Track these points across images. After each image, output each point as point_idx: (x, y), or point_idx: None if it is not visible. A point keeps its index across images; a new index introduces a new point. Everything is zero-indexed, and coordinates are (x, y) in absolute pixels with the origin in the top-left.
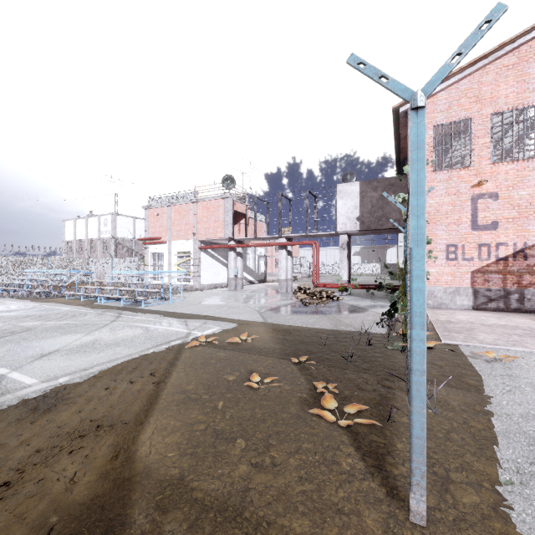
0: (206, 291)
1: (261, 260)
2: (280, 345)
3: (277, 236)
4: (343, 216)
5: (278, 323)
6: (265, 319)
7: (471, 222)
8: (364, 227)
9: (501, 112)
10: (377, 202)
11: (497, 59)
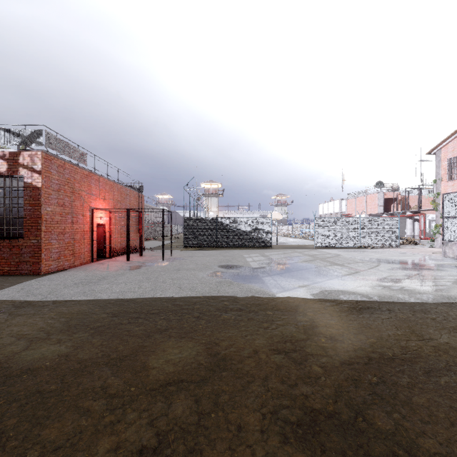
0: None
1: (433, 223)
2: None
3: (405, 211)
4: None
5: None
6: None
7: None
8: None
9: None
10: None
11: None
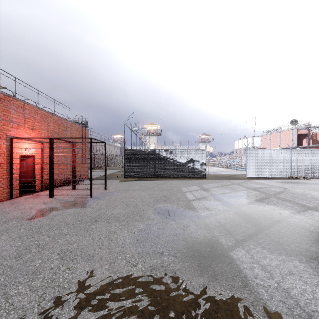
0: None
1: None
2: None
3: None
4: None
5: None
6: None
7: None
8: None
9: None
10: None
11: None
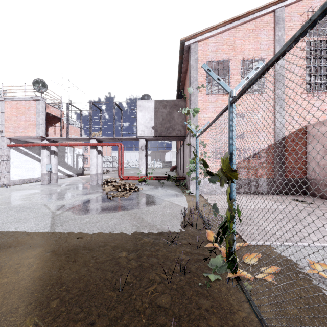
0: (13, 187)
1: (79, 158)
2: (36, 315)
3: (89, 138)
4: (142, 124)
5: (69, 233)
6: (53, 228)
7: None
8: (157, 134)
9: (246, 60)
10: (166, 116)
11: (244, 23)
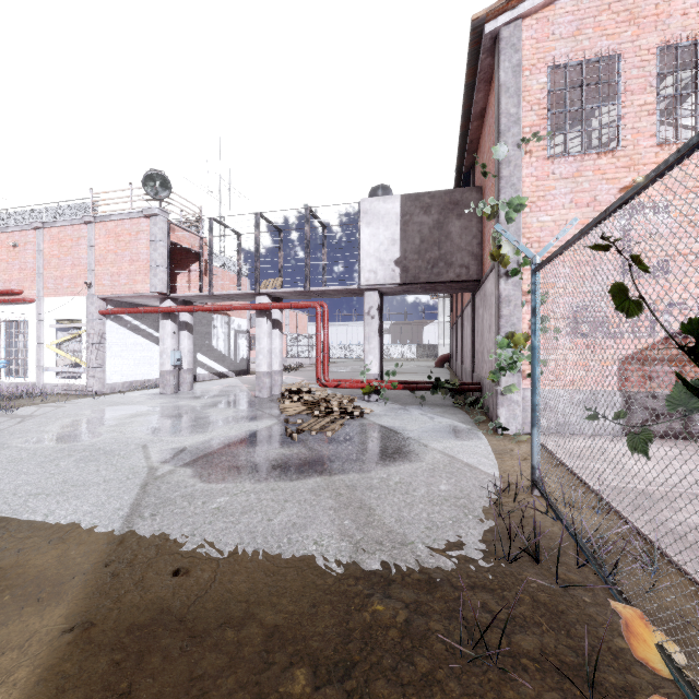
0: (108, 397)
1: (240, 338)
2: None
3: (254, 293)
4: (371, 256)
5: (160, 548)
6: (128, 526)
7: (620, 261)
8: (407, 278)
9: (676, 44)
10: (430, 233)
11: None
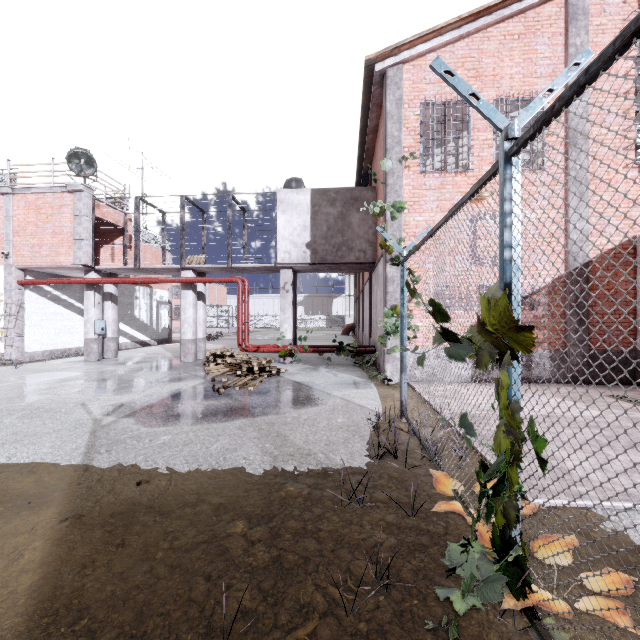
0: (30, 365)
1: (162, 308)
2: None
3: (179, 268)
4: (286, 239)
5: (121, 470)
6: (88, 459)
7: (470, 253)
8: (316, 259)
9: (506, 98)
10: (335, 223)
11: (501, 22)
